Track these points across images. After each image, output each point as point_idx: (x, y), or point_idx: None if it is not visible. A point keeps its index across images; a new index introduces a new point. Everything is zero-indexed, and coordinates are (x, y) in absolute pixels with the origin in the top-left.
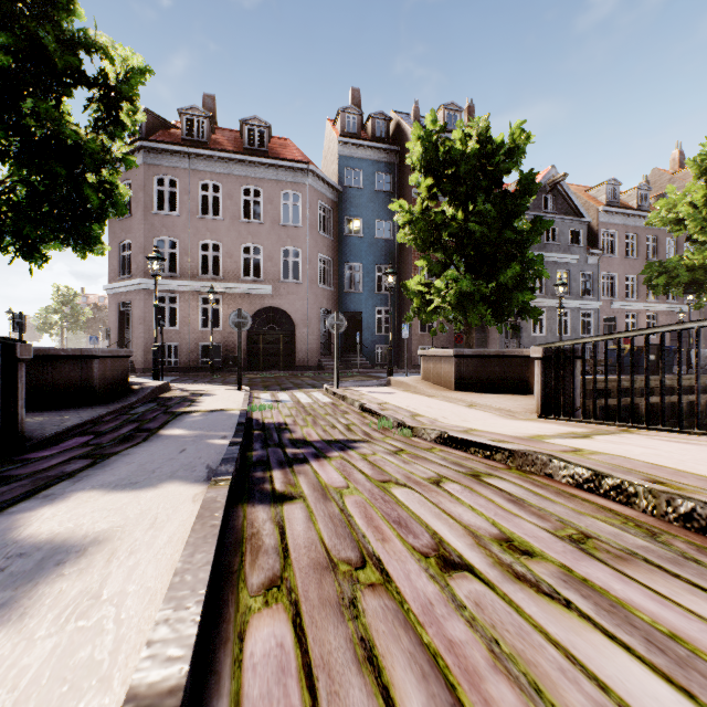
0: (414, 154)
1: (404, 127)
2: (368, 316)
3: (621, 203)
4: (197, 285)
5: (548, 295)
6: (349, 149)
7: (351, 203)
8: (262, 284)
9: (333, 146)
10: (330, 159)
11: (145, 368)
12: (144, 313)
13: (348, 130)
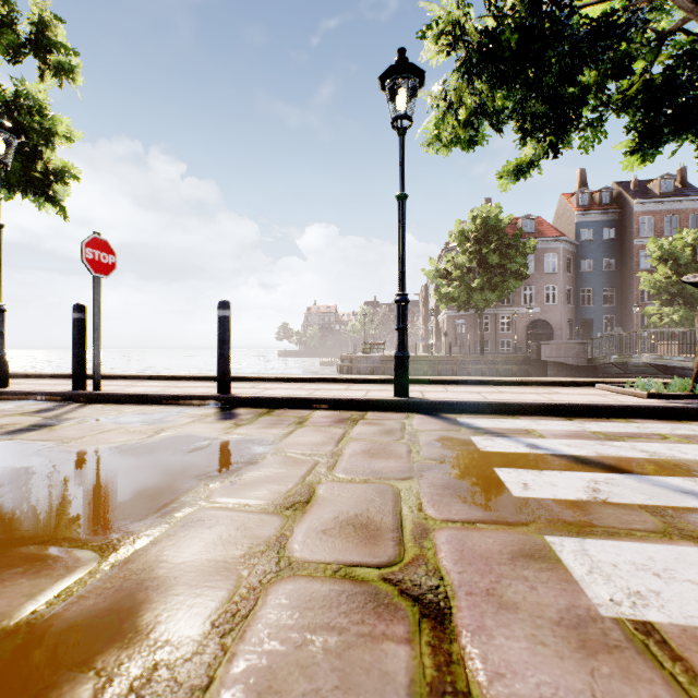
0: (653, 254)
1: (626, 197)
2: (597, 321)
3: None
4: (499, 310)
5: None
6: (583, 217)
7: (585, 251)
8: (533, 307)
9: (569, 215)
10: (566, 222)
11: (474, 352)
12: (473, 325)
13: (581, 204)
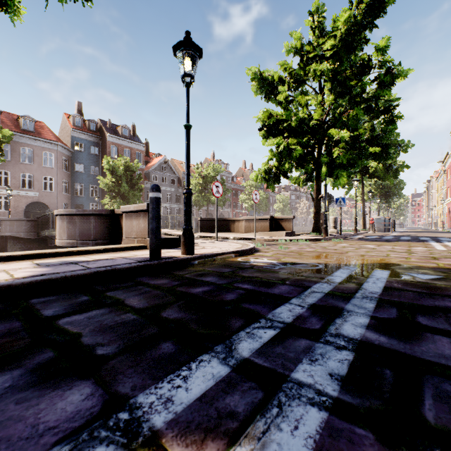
0: (105, 166)
1: (104, 130)
2: (87, 207)
3: (191, 170)
4: None
5: (163, 202)
6: (77, 134)
7: (78, 157)
8: (33, 191)
9: (68, 129)
10: (66, 134)
11: None
12: None
13: (76, 124)
